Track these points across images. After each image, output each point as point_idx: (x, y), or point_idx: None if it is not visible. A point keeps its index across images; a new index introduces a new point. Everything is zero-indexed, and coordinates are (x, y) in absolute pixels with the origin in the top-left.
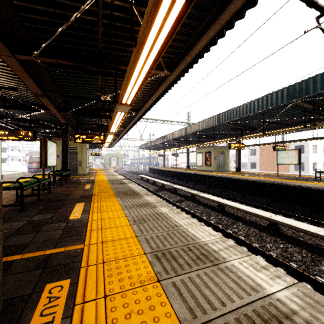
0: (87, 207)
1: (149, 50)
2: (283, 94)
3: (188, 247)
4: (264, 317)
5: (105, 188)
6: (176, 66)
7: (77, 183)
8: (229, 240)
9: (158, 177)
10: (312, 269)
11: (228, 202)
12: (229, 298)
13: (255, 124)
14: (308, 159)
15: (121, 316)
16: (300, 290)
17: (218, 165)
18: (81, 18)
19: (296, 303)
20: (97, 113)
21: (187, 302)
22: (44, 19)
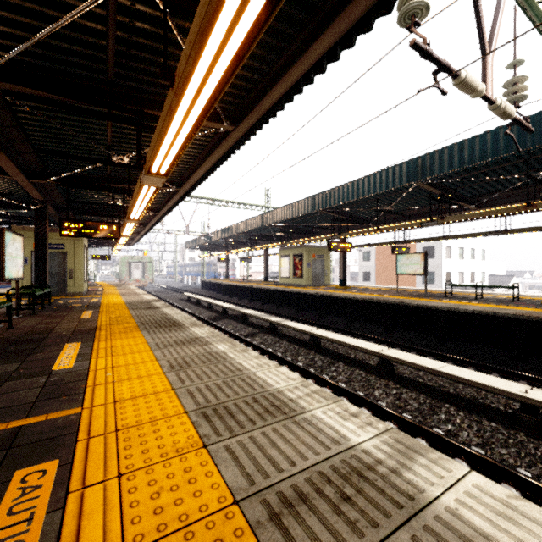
0: (86, 349)
1: (194, 95)
2: (402, 172)
3: (253, 398)
4: (342, 472)
5: (119, 317)
6: (243, 117)
7: (65, 309)
8: (313, 384)
9: (217, 297)
10: (429, 419)
11: (325, 332)
12: (301, 456)
13: (366, 213)
14: (440, 266)
15: (144, 497)
16: (392, 436)
17: (314, 276)
18: (75, 23)
19: (384, 452)
20: (105, 184)
21: (244, 468)
22: (3, 15)
